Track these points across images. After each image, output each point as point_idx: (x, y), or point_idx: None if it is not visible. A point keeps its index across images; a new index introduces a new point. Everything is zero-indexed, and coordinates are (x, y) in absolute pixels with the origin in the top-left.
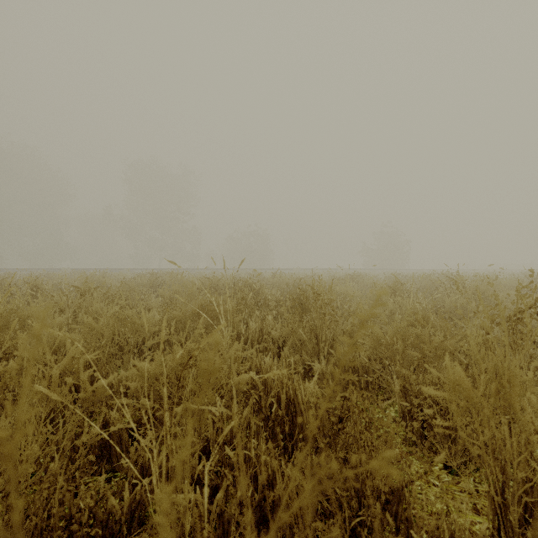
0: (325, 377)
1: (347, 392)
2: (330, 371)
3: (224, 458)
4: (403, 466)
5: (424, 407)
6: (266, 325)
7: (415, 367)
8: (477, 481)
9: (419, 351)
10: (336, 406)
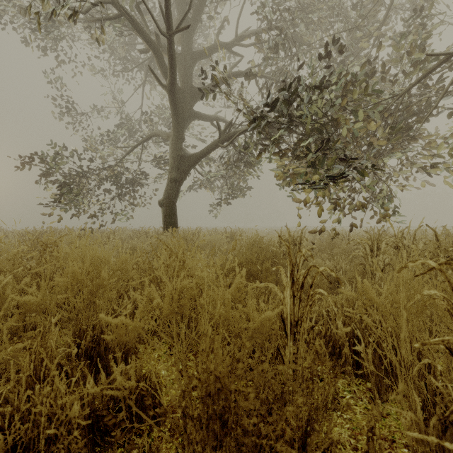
0: None
1: None
2: None
3: None
4: None
5: None
6: None
7: None
8: None
9: None
10: None
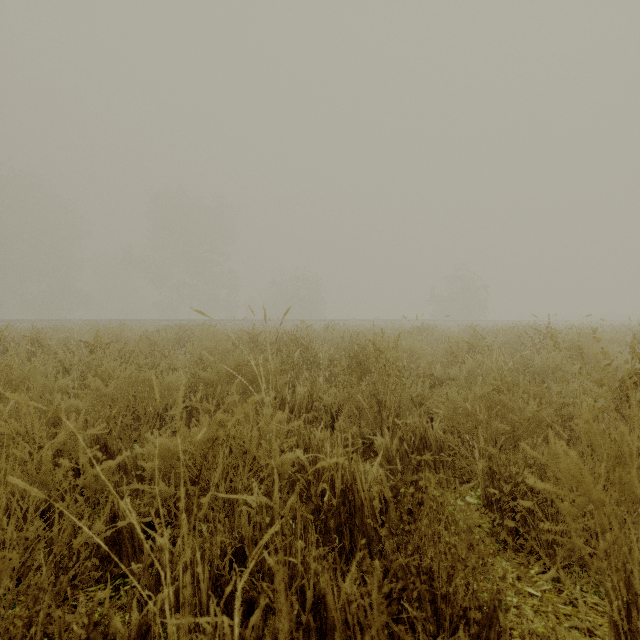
0: (390, 454)
1: (419, 475)
2: (396, 446)
3: (263, 562)
4: (496, 579)
5: (515, 493)
6: (317, 389)
7: (502, 443)
8: (585, 589)
9: (508, 423)
10: (405, 493)
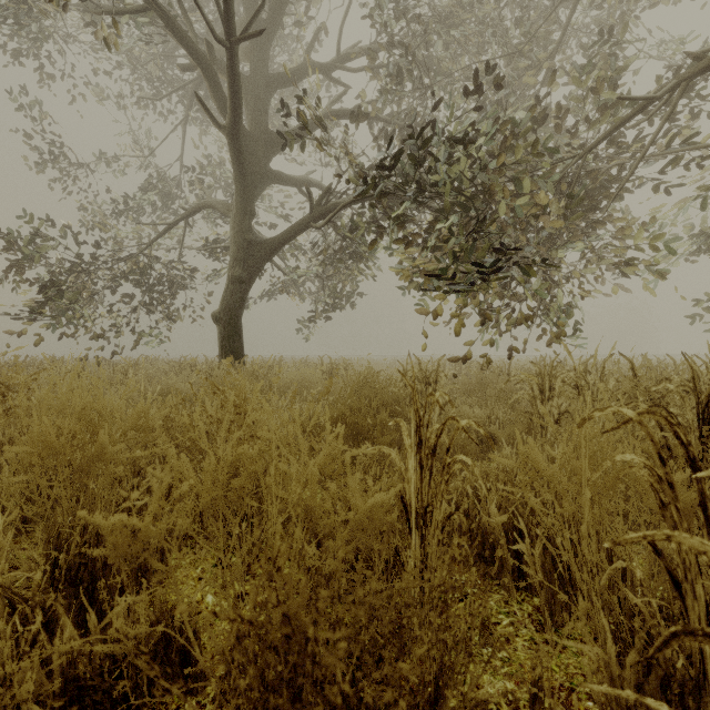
0: None
1: None
2: None
3: None
4: None
5: None
6: None
7: None
8: None
9: None
10: None
